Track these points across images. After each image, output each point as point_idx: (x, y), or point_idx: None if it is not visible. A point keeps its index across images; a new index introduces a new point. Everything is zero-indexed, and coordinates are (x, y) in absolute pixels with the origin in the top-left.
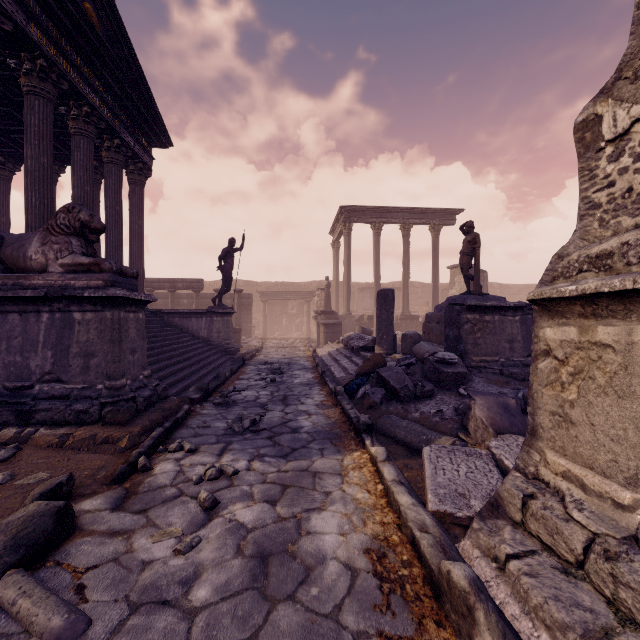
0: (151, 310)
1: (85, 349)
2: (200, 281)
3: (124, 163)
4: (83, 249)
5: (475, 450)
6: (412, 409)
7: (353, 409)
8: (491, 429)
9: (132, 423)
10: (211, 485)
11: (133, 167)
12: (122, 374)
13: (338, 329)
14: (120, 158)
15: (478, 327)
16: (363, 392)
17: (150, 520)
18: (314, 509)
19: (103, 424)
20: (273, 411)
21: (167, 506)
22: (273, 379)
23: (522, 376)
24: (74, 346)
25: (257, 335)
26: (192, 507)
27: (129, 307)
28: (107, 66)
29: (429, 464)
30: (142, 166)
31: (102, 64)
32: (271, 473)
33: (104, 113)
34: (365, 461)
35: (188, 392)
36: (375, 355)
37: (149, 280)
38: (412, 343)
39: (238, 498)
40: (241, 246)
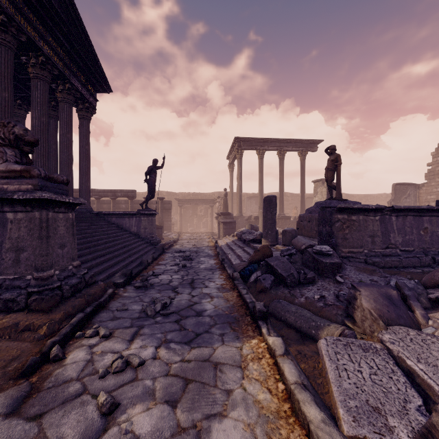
0: (95, 212)
1: (16, 244)
2: (133, 191)
3: (74, 102)
4: (17, 158)
5: (369, 344)
6: (298, 294)
7: (248, 294)
8: (381, 321)
9: (56, 310)
10: (115, 379)
11: (82, 106)
12: (50, 266)
13: (233, 226)
14: (70, 98)
15: (346, 225)
16: (255, 277)
17: (42, 430)
18: (215, 415)
19: (28, 311)
20: (182, 294)
21: (65, 409)
22: (184, 265)
23: (382, 264)
24: (6, 242)
25: (175, 230)
26: (90, 411)
27: (58, 208)
28: (58, 26)
29: (330, 363)
30: (88, 105)
31: (54, 24)
32: (175, 363)
33: (57, 63)
34: (263, 351)
35: (114, 277)
36: (263, 247)
37: (97, 190)
38: (290, 237)
39: (139, 397)
40: (162, 165)
